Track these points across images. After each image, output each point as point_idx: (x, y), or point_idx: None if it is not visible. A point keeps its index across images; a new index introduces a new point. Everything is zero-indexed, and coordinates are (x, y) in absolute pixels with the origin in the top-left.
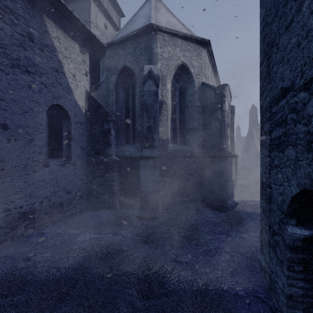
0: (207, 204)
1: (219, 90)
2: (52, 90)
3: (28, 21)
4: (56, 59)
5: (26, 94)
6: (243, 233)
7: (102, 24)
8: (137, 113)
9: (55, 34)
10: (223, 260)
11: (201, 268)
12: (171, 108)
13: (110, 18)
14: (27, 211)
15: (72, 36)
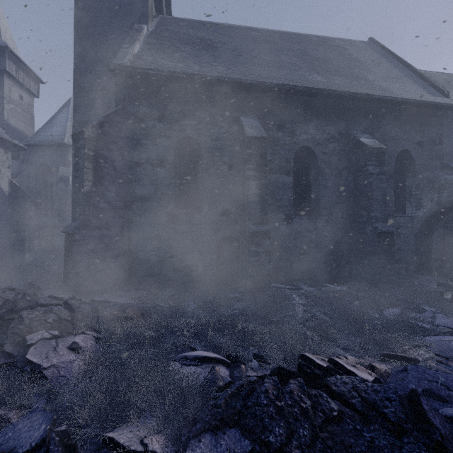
0: None
1: None
2: None
3: None
4: None
5: None
6: None
7: (17, 96)
8: (54, 197)
9: None
10: None
11: None
12: None
13: (27, 89)
14: None
15: None
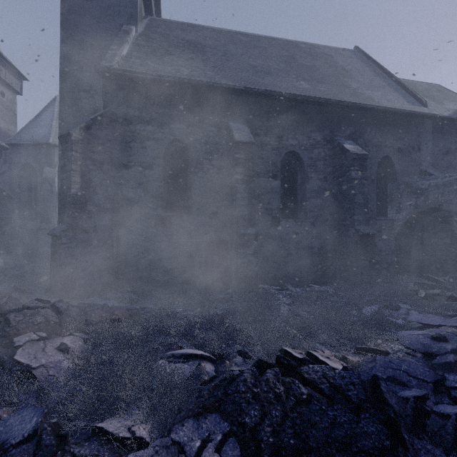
0: None
1: None
2: None
3: None
4: None
5: None
6: None
7: None
8: (39, 198)
9: None
10: None
11: None
12: None
13: (9, 85)
14: None
15: None
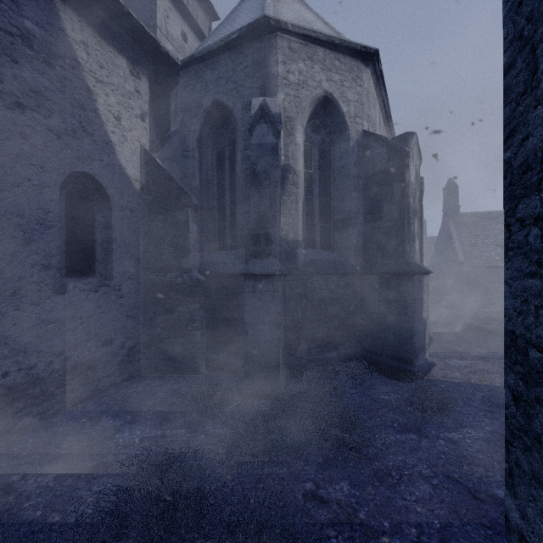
0: (374, 365)
1: (398, 145)
2: (73, 145)
3: (21, 6)
4: (81, 84)
5: (17, 150)
6: (452, 430)
7: (178, 32)
8: (238, 191)
9: (79, 37)
10: (417, 499)
11: (371, 519)
12: (304, 180)
13: (193, 22)
14: (19, 381)
15: (114, 43)
